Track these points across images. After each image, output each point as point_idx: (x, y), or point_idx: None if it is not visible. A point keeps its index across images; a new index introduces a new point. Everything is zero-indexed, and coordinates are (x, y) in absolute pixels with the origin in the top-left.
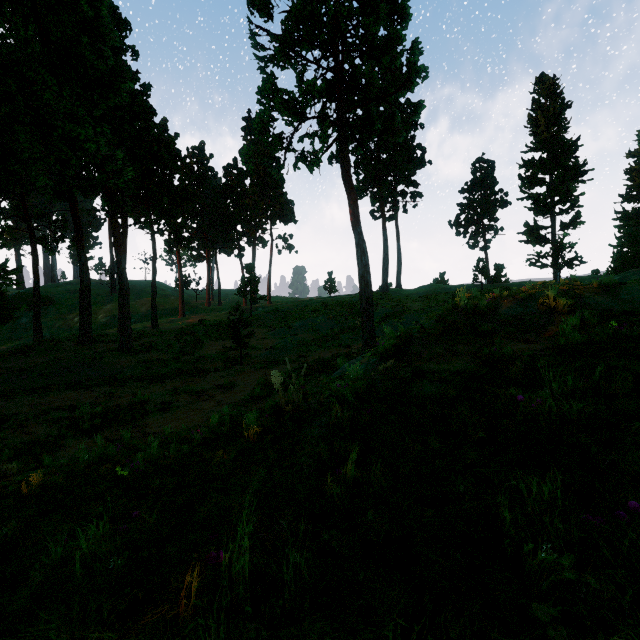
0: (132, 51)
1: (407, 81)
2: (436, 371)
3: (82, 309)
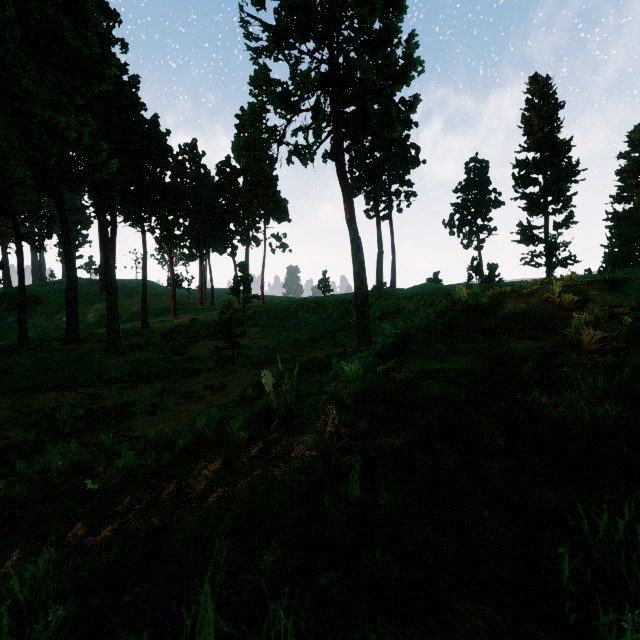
0: (121, 44)
1: (403, 74)
2: (440, 370)
3: (69, 308)
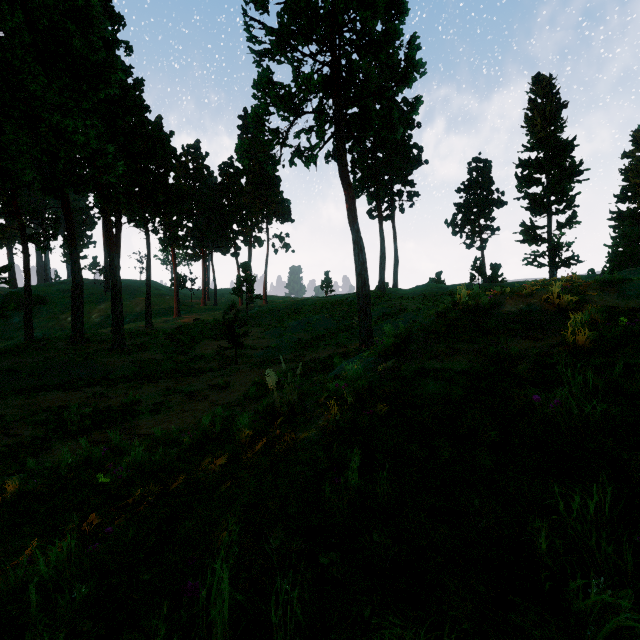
0: (126, 46)
1: (405, 76)
2: (439, 369)
3: (74, 308)
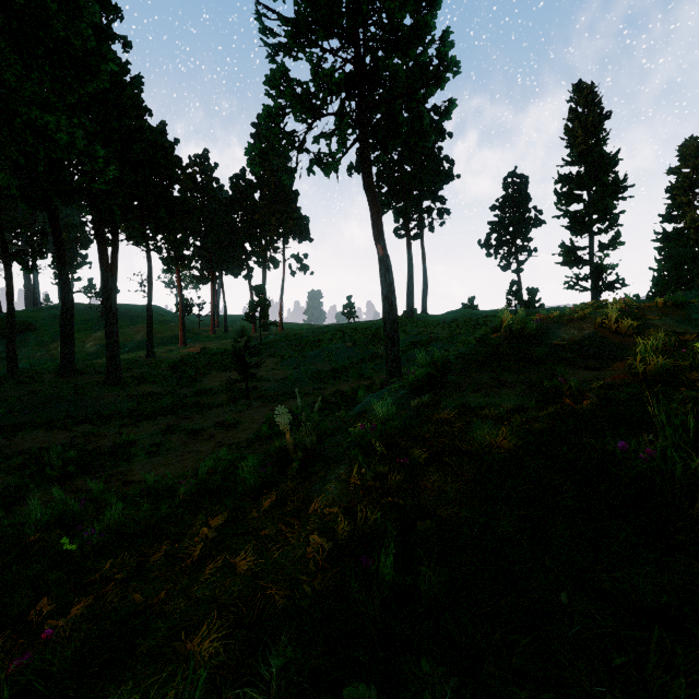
0: (123, 42)
1: (437, 75)
2: (485, 405)
3: (63, 335)
